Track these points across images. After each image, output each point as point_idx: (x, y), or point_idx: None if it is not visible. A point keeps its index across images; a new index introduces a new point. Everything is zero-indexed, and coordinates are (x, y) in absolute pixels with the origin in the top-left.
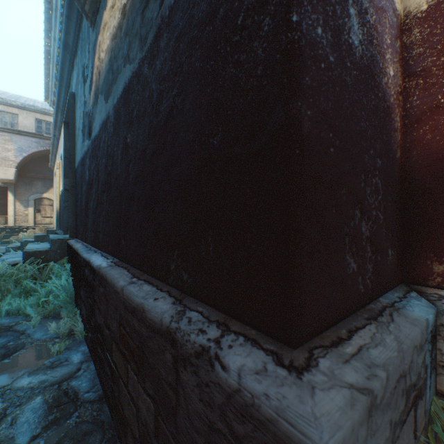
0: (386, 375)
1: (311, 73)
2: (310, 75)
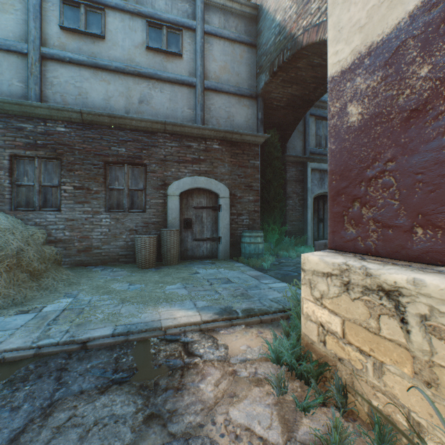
0: None
1: None
2: None
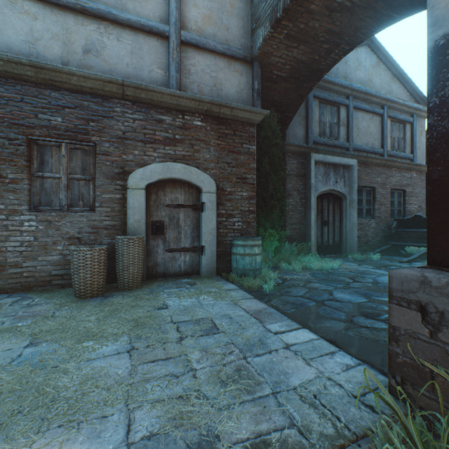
0: (445, 281)
1: (441, 149)
2: (440, 151)
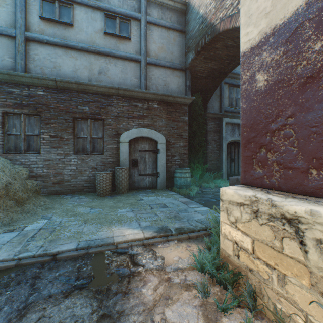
0: None
1: None
2: None
